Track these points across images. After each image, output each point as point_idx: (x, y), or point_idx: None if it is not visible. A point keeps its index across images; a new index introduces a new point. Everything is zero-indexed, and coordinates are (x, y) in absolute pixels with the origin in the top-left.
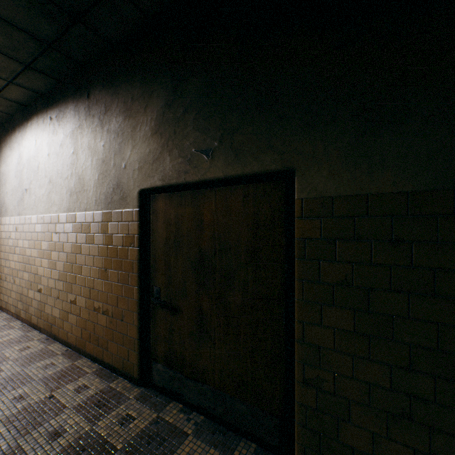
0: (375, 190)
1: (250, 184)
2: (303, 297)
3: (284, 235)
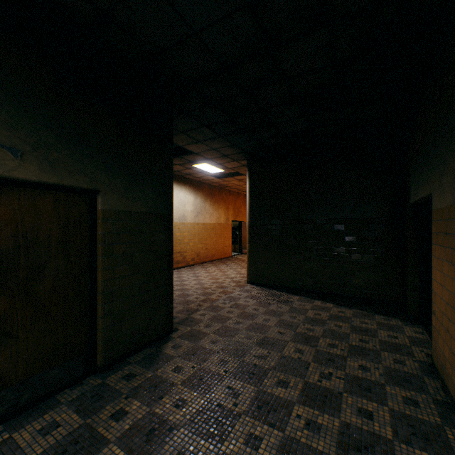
0: (135, 210)
1: (62, 192)
2: (105, 266)
3: (90, 231)
